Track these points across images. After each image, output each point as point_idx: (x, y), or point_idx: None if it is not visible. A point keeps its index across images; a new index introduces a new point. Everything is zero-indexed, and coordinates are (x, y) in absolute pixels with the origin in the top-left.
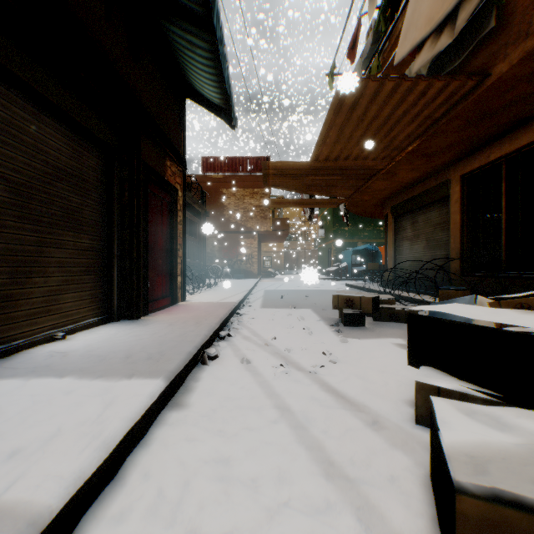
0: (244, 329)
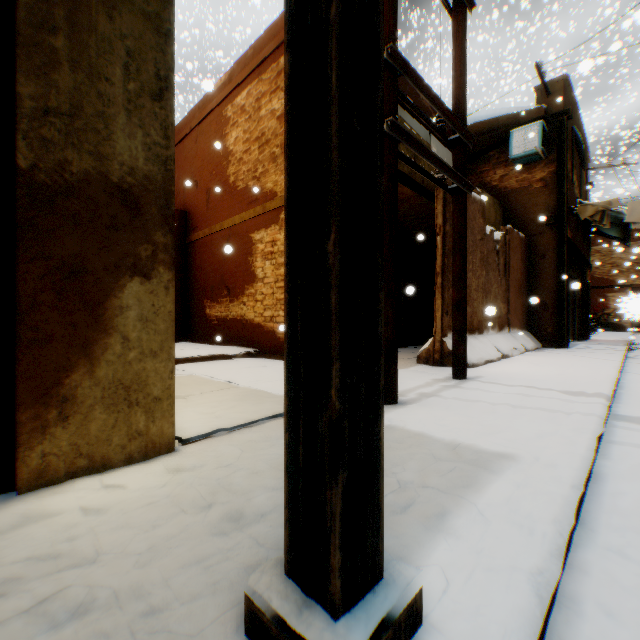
0: (639, 348)
